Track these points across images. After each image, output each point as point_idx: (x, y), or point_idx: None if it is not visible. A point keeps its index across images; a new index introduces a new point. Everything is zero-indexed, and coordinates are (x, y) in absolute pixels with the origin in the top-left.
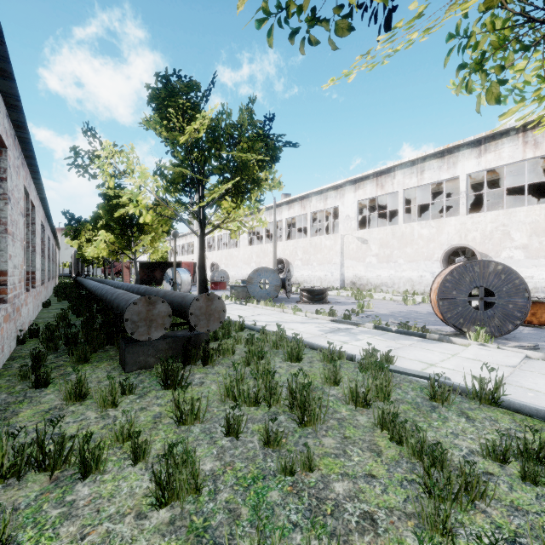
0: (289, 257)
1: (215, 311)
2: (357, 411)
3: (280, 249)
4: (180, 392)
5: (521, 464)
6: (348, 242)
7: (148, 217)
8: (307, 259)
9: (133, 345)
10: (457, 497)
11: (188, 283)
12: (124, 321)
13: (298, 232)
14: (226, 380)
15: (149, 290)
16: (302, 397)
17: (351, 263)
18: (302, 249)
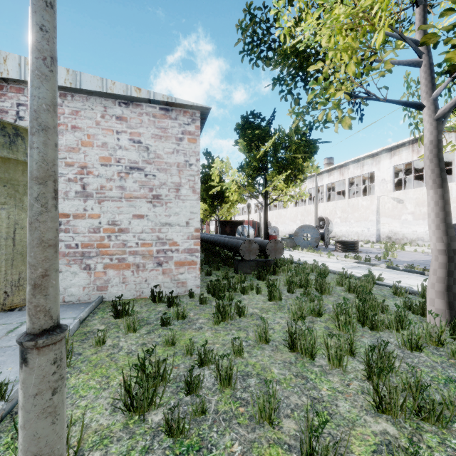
0: (329, 216)
1: (278, 248)
2: (349, 294)
3: (321, 209)
4: (265, 282)
5: (419, 312)
6: (384, 202)
7: (235, 197)
8: (345, 217)
9: (241, 262)
10: (375, 309)
11: (252, 236)
12: (240, 250)
13: (339, 193)
14: (286, 276)
15: (239, 238)
16: (322, 285)
17: (386, 220)
18: (341, 208)
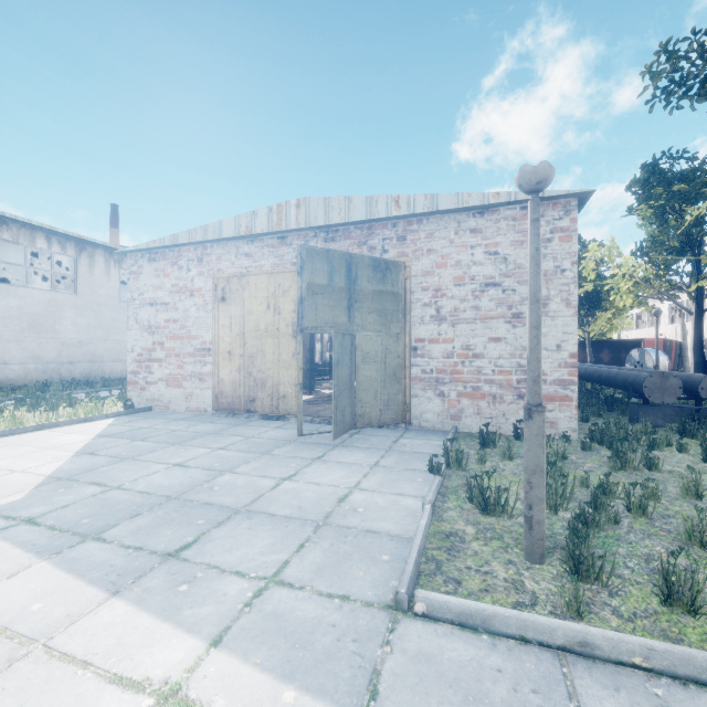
0: None
1: None
2: None
3: None
4: (696, 441)
5: None
6: None
7: (628, 301)
8: None
9: (644, 407)
10: None
11: (663, 368)
12: (643, 387)
13: None
14: None
15: (636, 371)
16: None
17: None
18: None
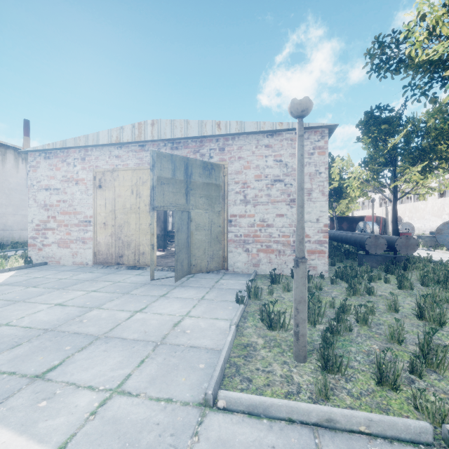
0: None
1: (410, 244)
2: None
3: None
4: (394, 275)
5: None
6: None
7: (357, 193)
8: None
9: (366, 256)
10: None
11: (376, 233)
12: (365, 244)
13: None
14: (420, 271)
15: (362, 234)
16: None
17: None
18: None
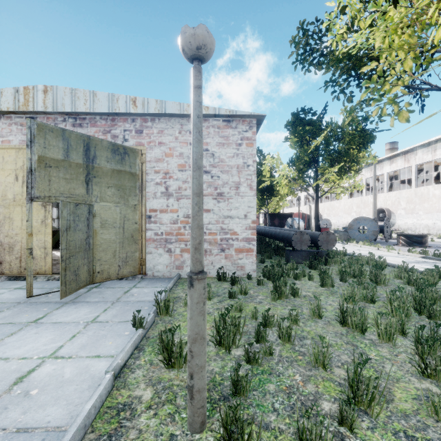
0: (391, 207)
1: (330, 240)
2: (408, 287)
3: (381, 200)
4: (317, 271)
5: None
6: None
7: (285, 190)
8: (412, 208)
9: (292, 252)
10: (436, 301)
11: (302, 228)
12: (292, 241)
13: (404, 181)
14: (339, 266)
15: (289, 230)
16: (377, 276)
17: None
18: (406, 199)
